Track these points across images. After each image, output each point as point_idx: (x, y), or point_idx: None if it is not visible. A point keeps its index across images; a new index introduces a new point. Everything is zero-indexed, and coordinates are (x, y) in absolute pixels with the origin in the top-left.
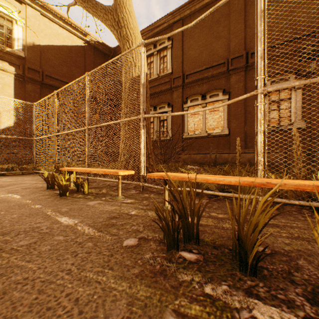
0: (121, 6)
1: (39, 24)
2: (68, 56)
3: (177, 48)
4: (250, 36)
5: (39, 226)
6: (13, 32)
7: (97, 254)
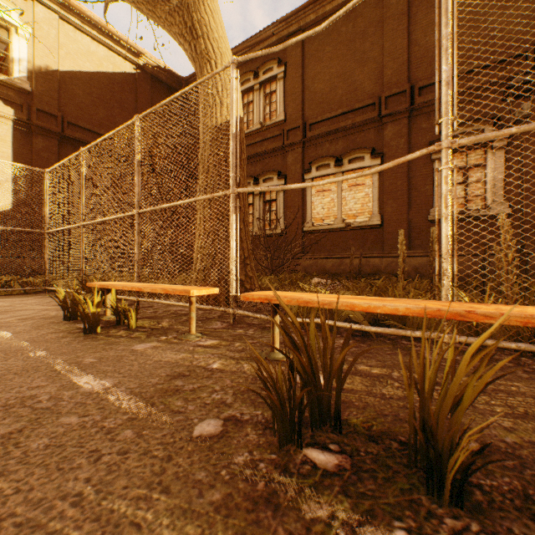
0: (198, 1)
1: (57, 35)
2: (106, 90)
3: (294, 79)
4: (417, 58)
5: (35, 394)
6: (10, 48)
7: (141, 456)
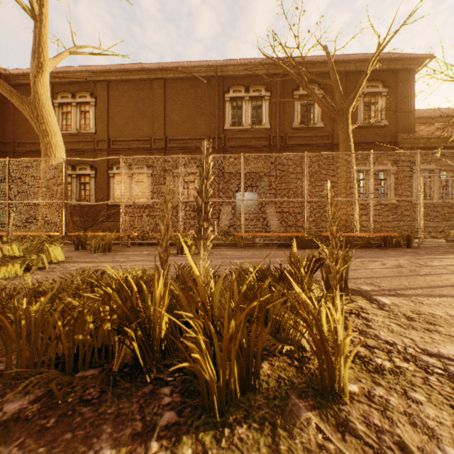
0: (41, 106)
1: None
2: None
3: (102, 109)
4: (169, 124)
5: None
6: None
7: None
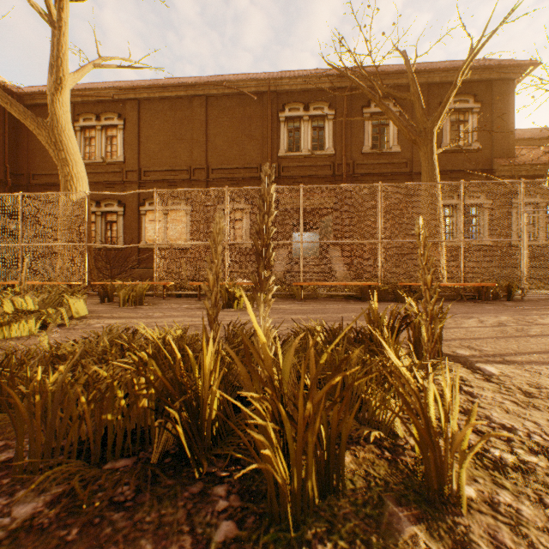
0: (60, 130)
1: None
2: None
3: (132, 133)
4: (212, 151)
5: None
6: None
7: None
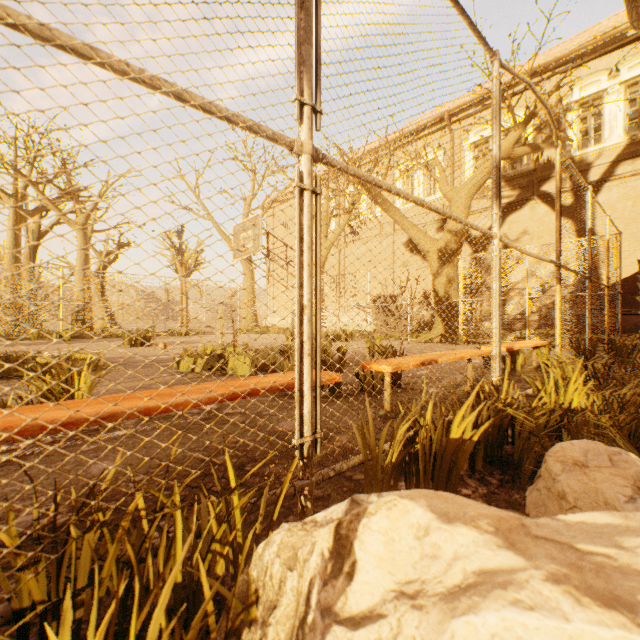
0: None
1: None
2: None
3: None
4: None
5: (411, 370)
6: None
7: None
